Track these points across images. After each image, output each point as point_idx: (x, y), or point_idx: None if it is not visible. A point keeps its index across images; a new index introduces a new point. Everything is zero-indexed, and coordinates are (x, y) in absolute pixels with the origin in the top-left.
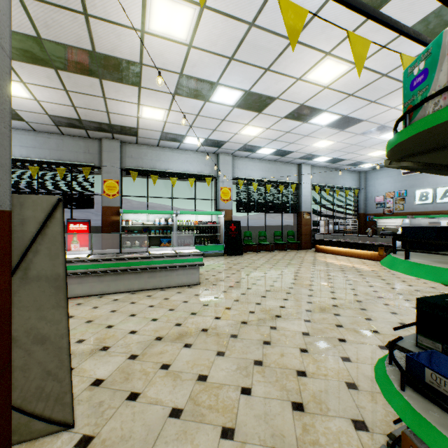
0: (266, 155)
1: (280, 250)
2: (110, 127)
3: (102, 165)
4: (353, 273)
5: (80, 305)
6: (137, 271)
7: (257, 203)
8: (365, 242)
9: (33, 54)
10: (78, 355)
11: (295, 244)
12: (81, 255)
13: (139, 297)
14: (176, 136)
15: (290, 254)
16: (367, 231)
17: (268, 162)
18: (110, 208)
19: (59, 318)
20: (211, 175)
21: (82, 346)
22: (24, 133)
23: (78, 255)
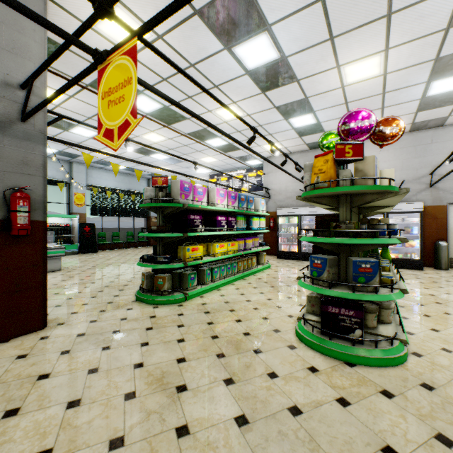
0: (119, 169)
1: (132, 248)
2: None
3: None
4: None
5: None
6: None
7: (112, 208)
8: None
9: None
10: None
11: (146, 242)
12: None
13: None
14: None
15: (140, 249)
16: None
17: (122, 174)
18: None
19: None
20: (64, 181)
21: None
22: None
23: None
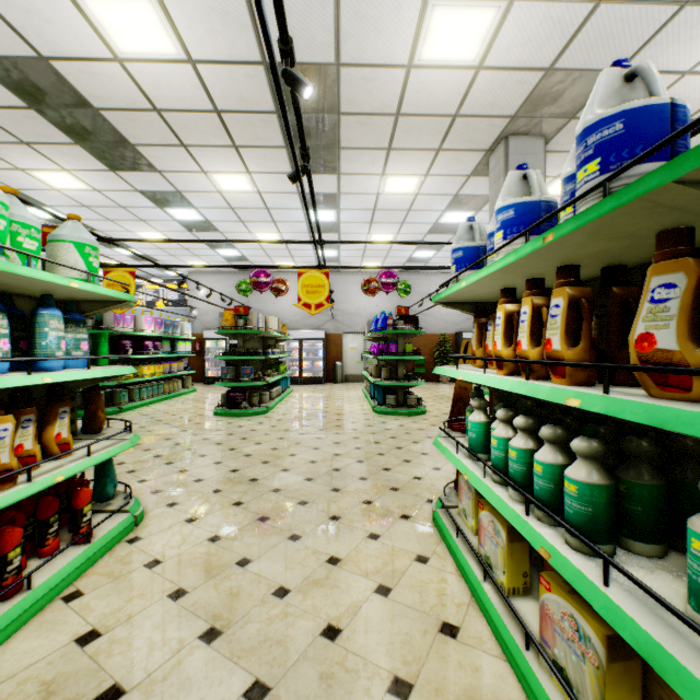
0: None
1: None
2: None
3: None
4: None
5: None
6: None
7: None
8: None
9: None
10: None
11: None
12: None
13: None
14: None
15: None
16: None
17: None
18: None
19: None
20: None
21: None
22: None
23: None
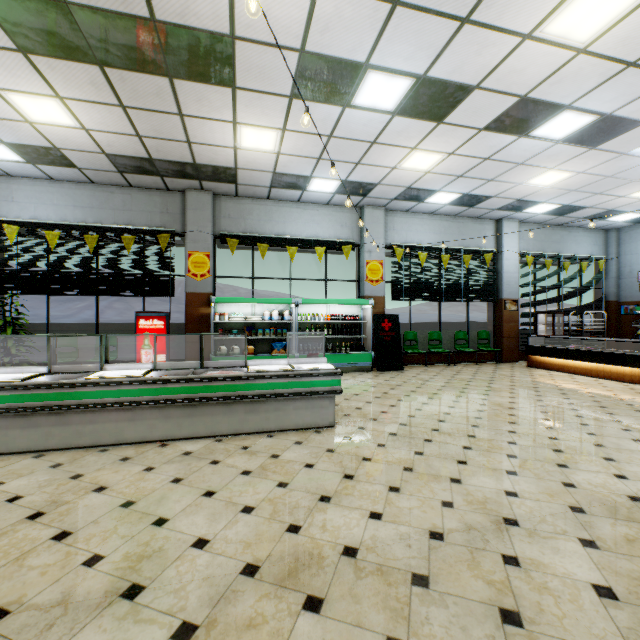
0: (442, 206)
1: (465, 363)
2: (196, 170)
3: (186, 230)
4: (629, 413)
5: (125, 462)
6: (227, 402)
7: (427, 285)
8: (633, 352)
9: (62, 40)
10: (70, 610)
11: (491, 353)
12: (138, 371)
13: (228, 450)
14: (295, 180)
15: (485, 370)
16: None
17: (444, 217)
18: (198, 295)
19: None
20: (351, 241)
21: (90, 577)
22: (79, 187)
23: (132, 371)
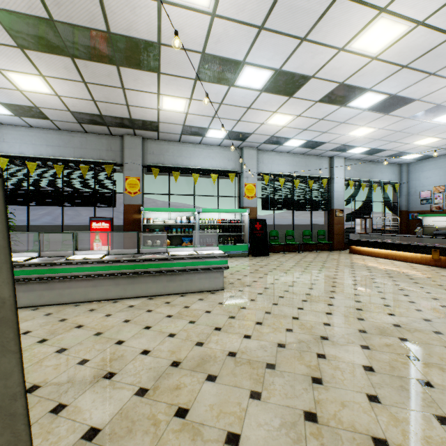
0: (294, 148)
1: (309, 251)
2: (131, 122)
3: (124, 162)
4: (405, 280)
5: (92, 311)
6: (155, 274)
7: (284, 200)
8: (413, 243)
9: (48, 41)
10: (75, 384)
11: (326, 245)
12: (97, 256)
13: (157, 304)
14: (197, 130)
15: (322, 255)
16: (417, 230)
17: (296, 155)
18: (132, 206)
19: (7, 370)
20: (235, 170)
21: (83, 369)
22: (50, 132)
23: (93, 256)
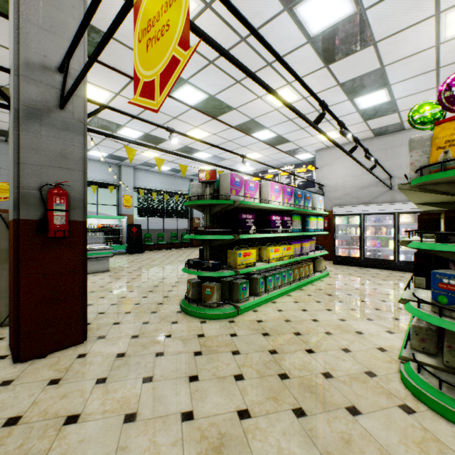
0: (164, 171)
1: (176, 249)
2: (8, 133)
3: None
4: None
5: None
6: None
7: (157, 209)
8: None
9: None
10: None
11: (188, 243)
12: None
13: None
14: None
15: (183, 251)
16: None
17: (166, 175)
18: (2, 210)
19: None
20: (114, 183)
21: None
22: None
23: None
